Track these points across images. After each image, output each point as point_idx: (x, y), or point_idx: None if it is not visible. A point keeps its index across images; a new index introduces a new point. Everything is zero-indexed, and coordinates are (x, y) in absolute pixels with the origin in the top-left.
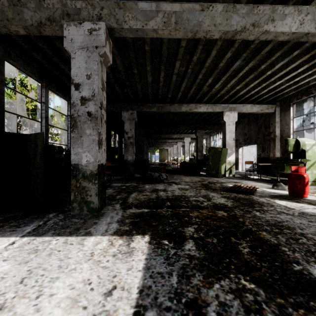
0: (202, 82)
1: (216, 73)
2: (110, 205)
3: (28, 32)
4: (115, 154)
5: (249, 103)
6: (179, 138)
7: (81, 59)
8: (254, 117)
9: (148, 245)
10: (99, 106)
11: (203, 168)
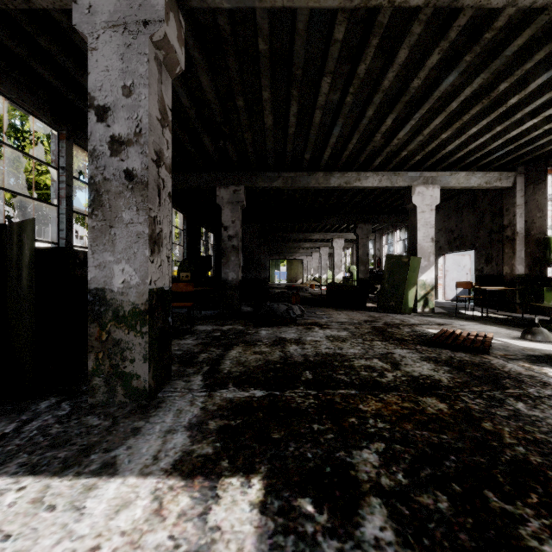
0: (373, 125)
1: (403, 104)
2: (182, 378)
3: (3, 2)
4: (206, 268)
5: (461, 170)
6: (323, 240)
7: (110, 50)
8: (469, 198)
9: (259, 517)
10: (154, 158)
11: (369, 295)
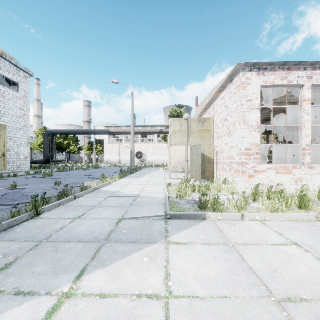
0: None
1: None
2: None
3: None
4: None
5: None
6: None
7: None
8: None
9: None
10: None
11: None
